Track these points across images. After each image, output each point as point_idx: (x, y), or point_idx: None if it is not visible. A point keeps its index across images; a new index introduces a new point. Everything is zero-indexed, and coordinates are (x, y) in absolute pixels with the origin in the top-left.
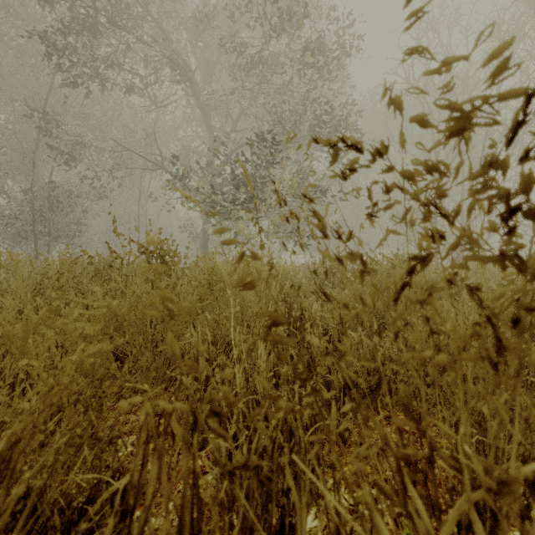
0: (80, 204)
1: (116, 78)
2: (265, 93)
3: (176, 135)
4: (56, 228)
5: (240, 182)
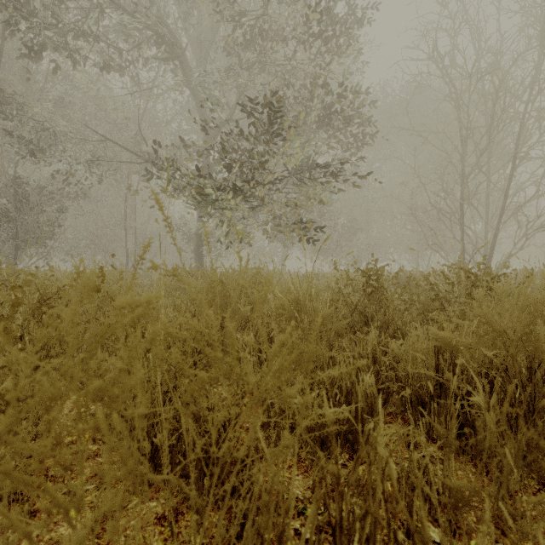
0: (60, 204)
1: (90, 51)
2: (266, 73)
3: (168, 128)
4: (25, 230)
5: (236, 175)
